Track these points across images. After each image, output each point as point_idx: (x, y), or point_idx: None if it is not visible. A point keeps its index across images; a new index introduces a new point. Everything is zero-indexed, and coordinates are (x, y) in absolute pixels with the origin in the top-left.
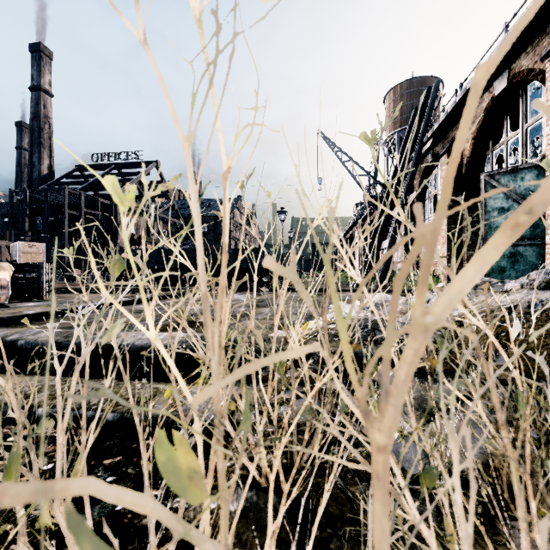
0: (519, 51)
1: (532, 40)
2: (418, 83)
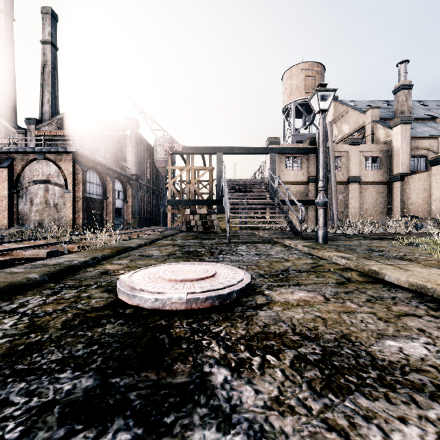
0: None
1: None
2: None
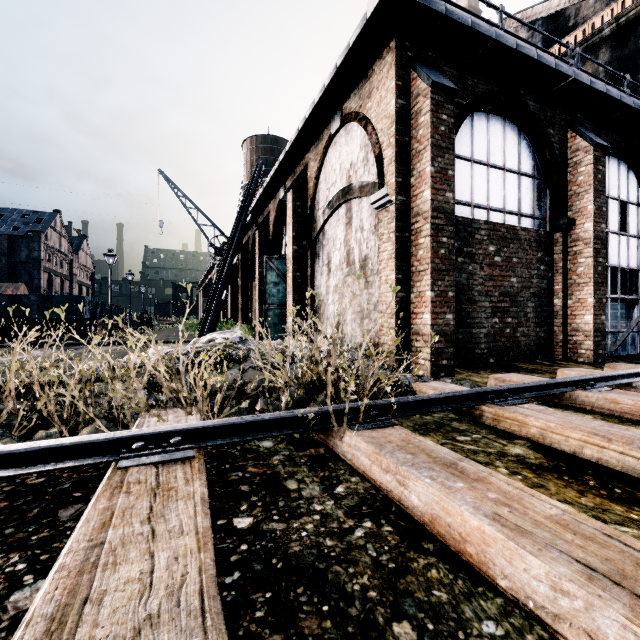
0: (286, 177)
1: (291, 173)
2: (271, 141)
